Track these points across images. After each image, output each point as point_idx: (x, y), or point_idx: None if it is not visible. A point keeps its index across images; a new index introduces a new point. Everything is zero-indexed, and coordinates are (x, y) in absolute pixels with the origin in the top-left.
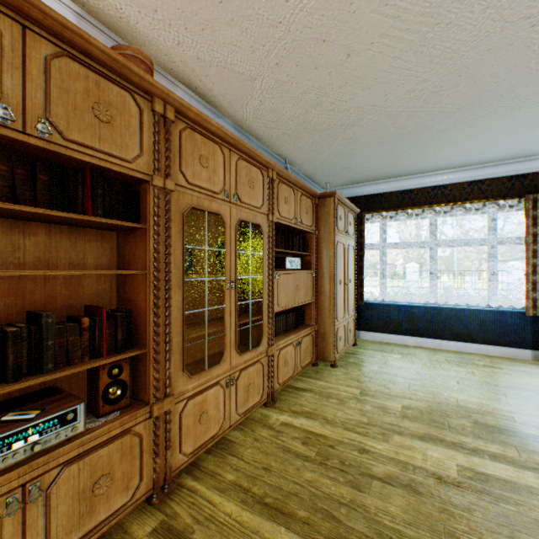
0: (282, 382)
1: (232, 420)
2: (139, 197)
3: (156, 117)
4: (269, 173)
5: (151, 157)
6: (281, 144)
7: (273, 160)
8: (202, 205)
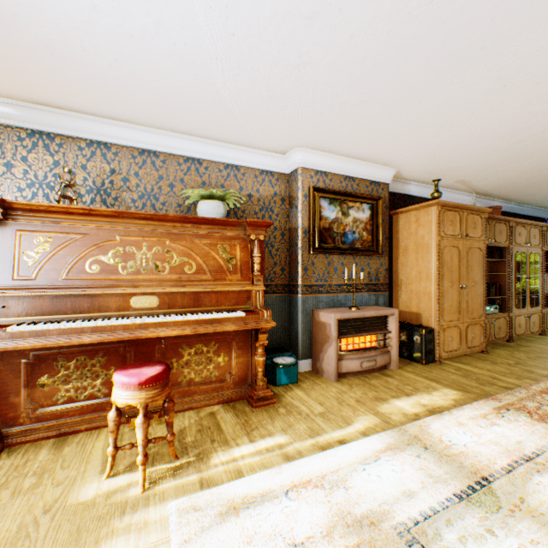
0: (547, 329)
1: (527, 332)
2: (501, 251)
3: (508, 227)
4: (541, 228)
5: (507, 240)
6: (542, 204)
7: (533, 210)
8: (518, 250)
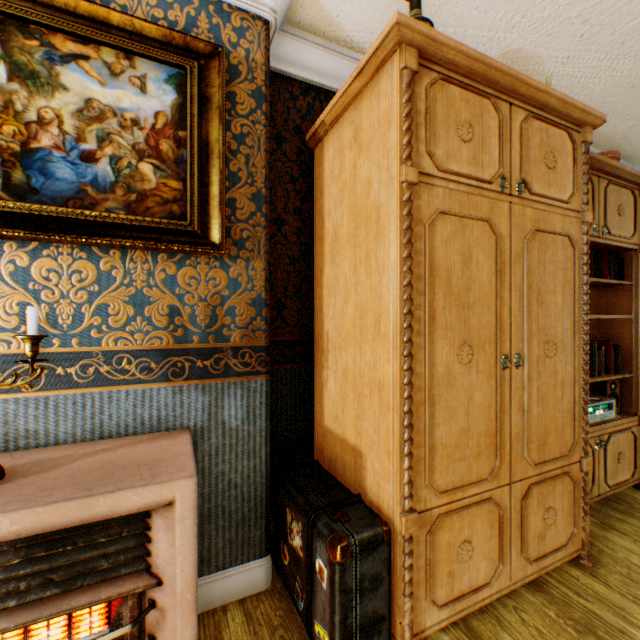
0: None
1: None
2: (621, 262)
3: None
4: None
5: (637, 232)
6: None
7: None
8: None
